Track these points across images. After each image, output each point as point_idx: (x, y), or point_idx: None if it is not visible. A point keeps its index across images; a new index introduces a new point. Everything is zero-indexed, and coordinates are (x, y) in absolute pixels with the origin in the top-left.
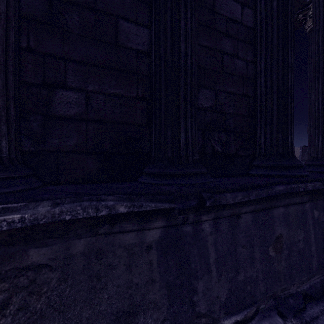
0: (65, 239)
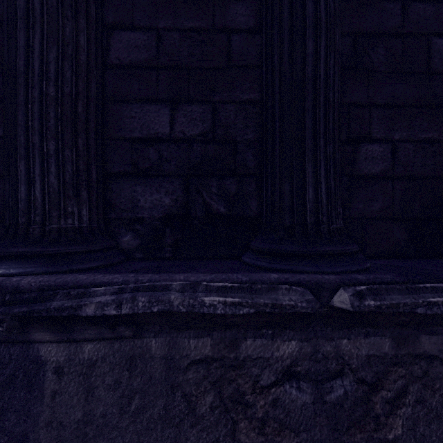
0: None
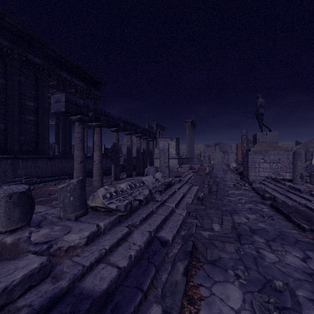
0: None
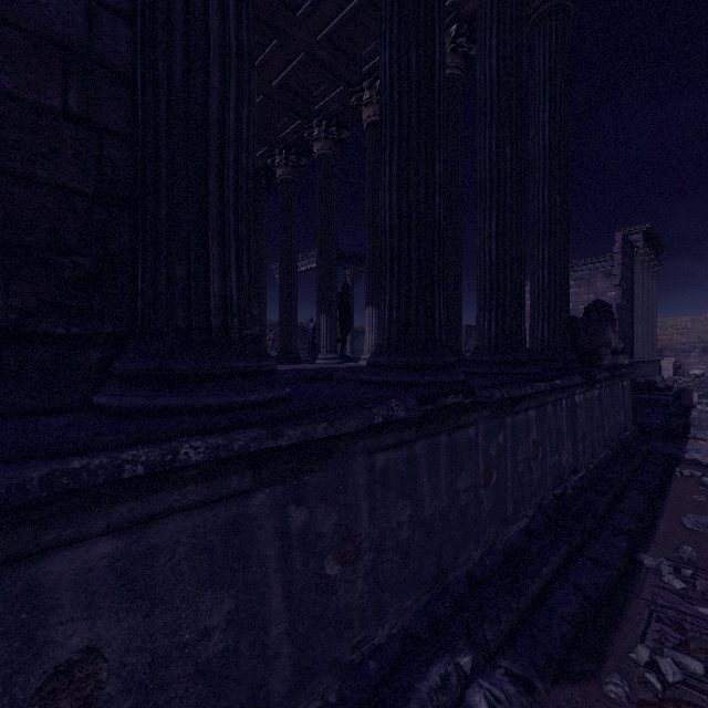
0: None
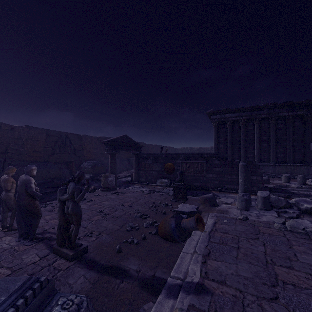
0: (298, 166)
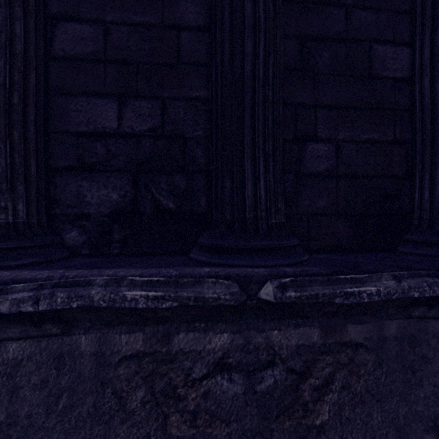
0: (377, 318)
